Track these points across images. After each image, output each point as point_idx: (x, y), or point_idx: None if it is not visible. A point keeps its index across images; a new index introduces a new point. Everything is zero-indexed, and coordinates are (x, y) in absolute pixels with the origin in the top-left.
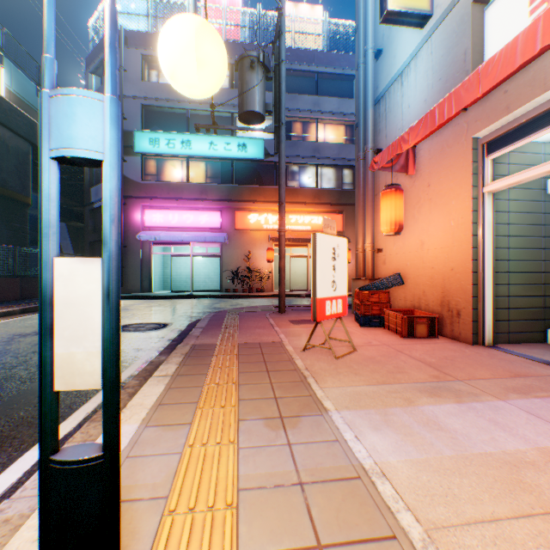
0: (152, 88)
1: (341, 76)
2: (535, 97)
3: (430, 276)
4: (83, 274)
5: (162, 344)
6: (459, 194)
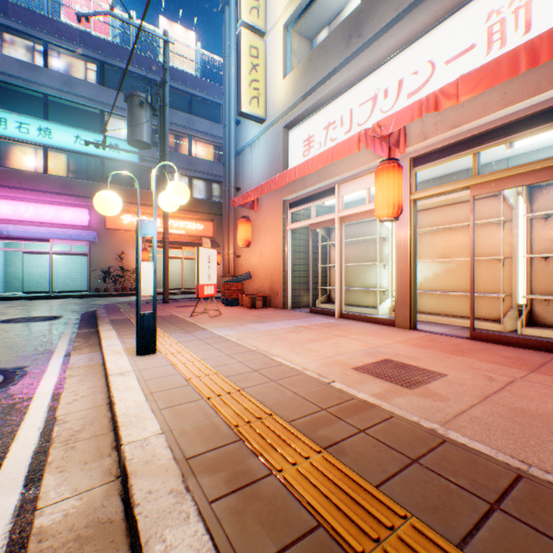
0: None
1: (213, 102)
2: (303, 190)
3: (266, 273)
4: (149, 266)
5: (73, 325)
6: (278, 228)
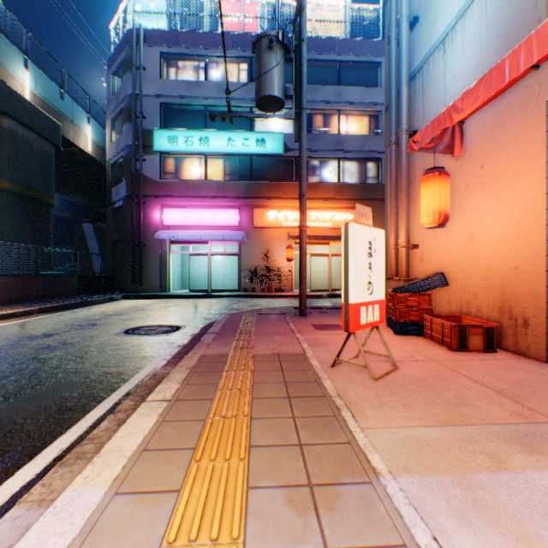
0: (170, 85)
1: (365, 63)
2: None
3: (483, 276)
4: None
5: (171, 351)
6: (526, 174)
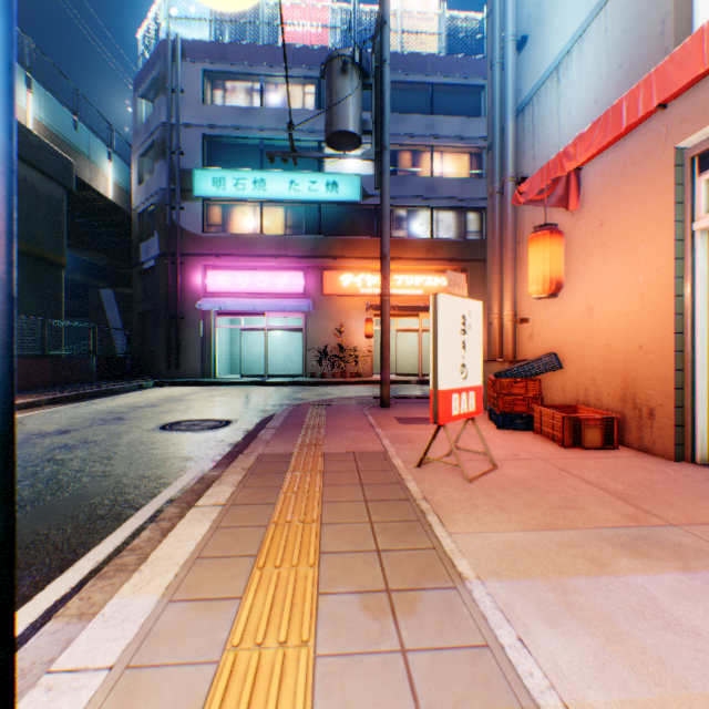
0: (216, 113)
1: (464, 87)
2: None
3: (603, 357)
4: None
5: (221, 450)
6: (652, 235)
